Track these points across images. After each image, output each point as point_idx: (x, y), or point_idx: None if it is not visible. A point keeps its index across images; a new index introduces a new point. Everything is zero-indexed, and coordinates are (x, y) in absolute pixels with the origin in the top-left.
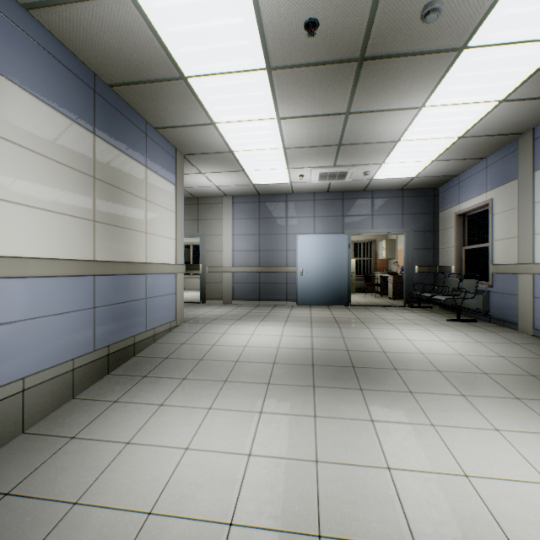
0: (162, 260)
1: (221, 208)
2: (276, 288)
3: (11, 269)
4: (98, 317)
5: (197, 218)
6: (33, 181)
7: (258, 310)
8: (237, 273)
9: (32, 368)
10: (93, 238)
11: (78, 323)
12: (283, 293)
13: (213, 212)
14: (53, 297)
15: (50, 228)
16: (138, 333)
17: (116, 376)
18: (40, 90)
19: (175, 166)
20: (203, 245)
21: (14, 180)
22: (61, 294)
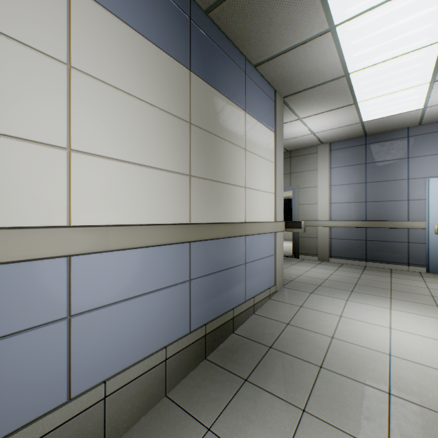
0: (261, 217)
1: (315, 158)
2: (390, 248)
3: (86, 242)
4: (193, 291)
5: (289, 171)
6: (118, 128)
7: (371, 277)
8: (335, 228)
9: (116, 364)
10: (188, 196)
11: (171, 301)
12: (402, 254)
13: (307, 163)
14: (142, 272)
15: (138, 186)
16: (237, 304)
17: (212, 366)
18: (127, 13)
19: (273, 111)
20: (296, 199)
21: (94, 126)
22: (151, 267)
